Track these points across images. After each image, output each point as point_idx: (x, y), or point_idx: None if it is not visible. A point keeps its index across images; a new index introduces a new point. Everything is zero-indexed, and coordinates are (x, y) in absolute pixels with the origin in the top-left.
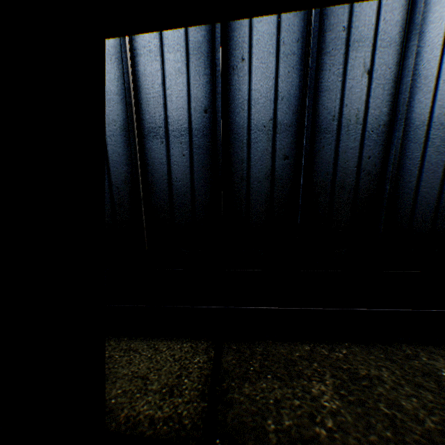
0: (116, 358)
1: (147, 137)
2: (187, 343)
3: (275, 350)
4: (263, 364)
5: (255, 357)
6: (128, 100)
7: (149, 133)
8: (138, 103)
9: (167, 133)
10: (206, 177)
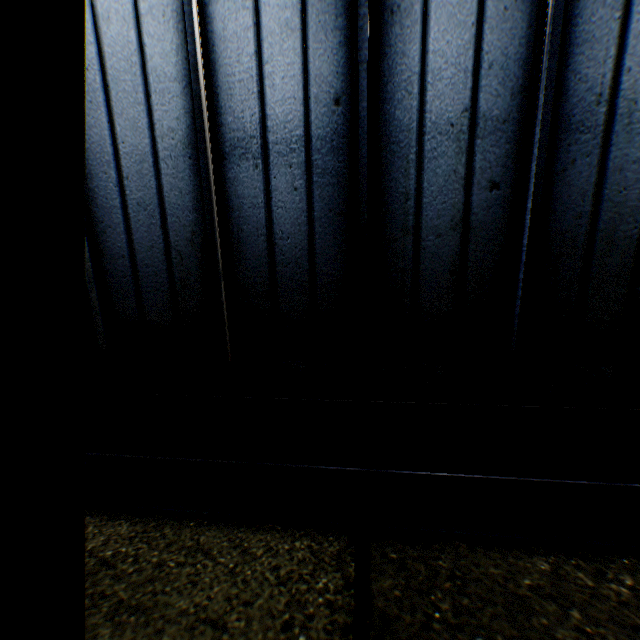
0: (170, 568)
1: (229, 157)
2: (302, 539)
3: (477, 567)
4: (459, 605)
5: (439, 583)
6: (194, 87)
7: (233, 150)
8: (212, 95)
9: (265, 149)
10: (337, 229)
